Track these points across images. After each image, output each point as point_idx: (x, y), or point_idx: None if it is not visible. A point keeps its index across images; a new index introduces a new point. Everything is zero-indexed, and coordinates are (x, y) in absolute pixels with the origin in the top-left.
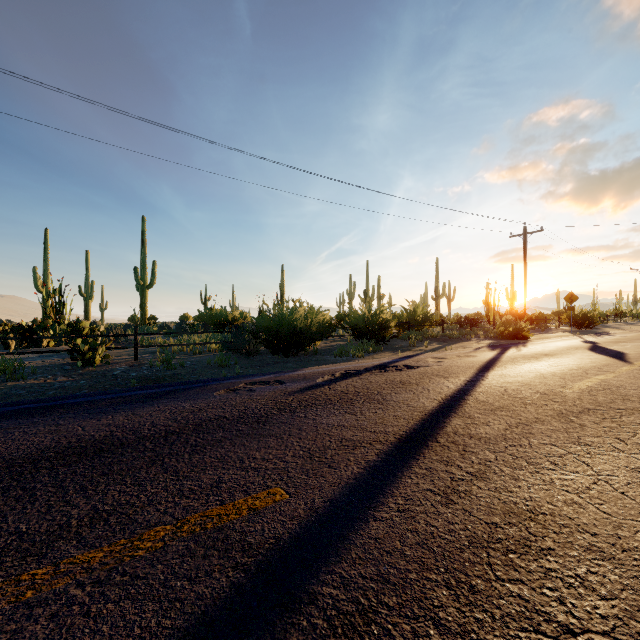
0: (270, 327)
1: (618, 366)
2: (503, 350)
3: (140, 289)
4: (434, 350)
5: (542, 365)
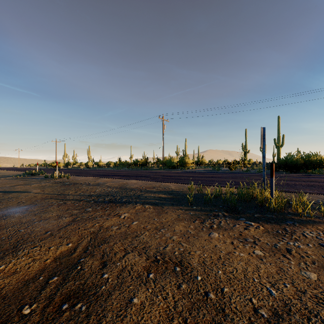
0: (282, 162)
1: None
2: None
3: (277, 147)
4: None
5: None
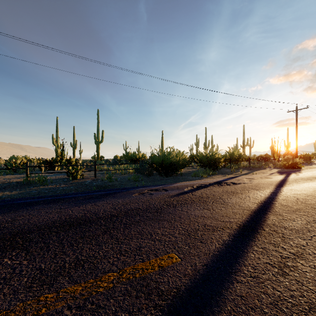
0: (158, 161)
1: None
2: (287, 175)
3: (96, 143)
4: (246, 174)
5: (315, 184)
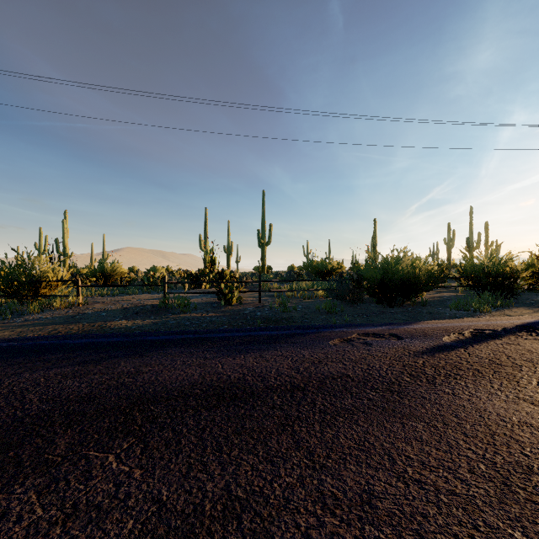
0: (374, 276)
1: None
2: None
3: (261, 246)
4: None
5: None
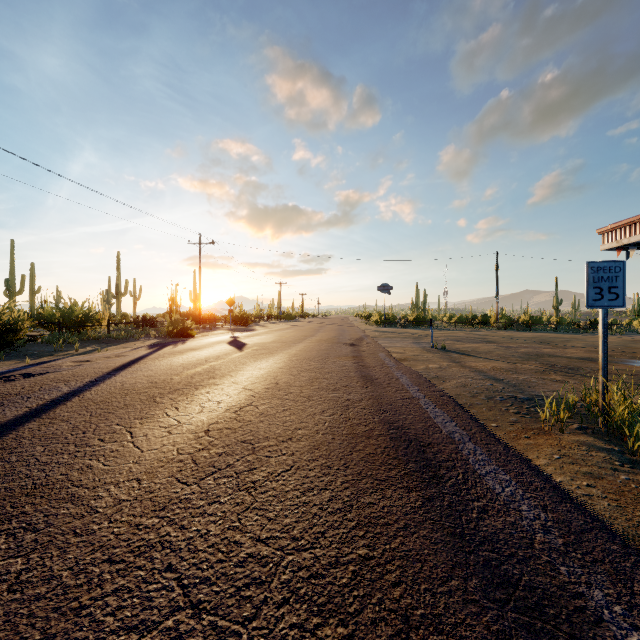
0: None
1: (233, 354)
2: (160, 348)
3: None
4: (86, 353)
5: (180, 358)
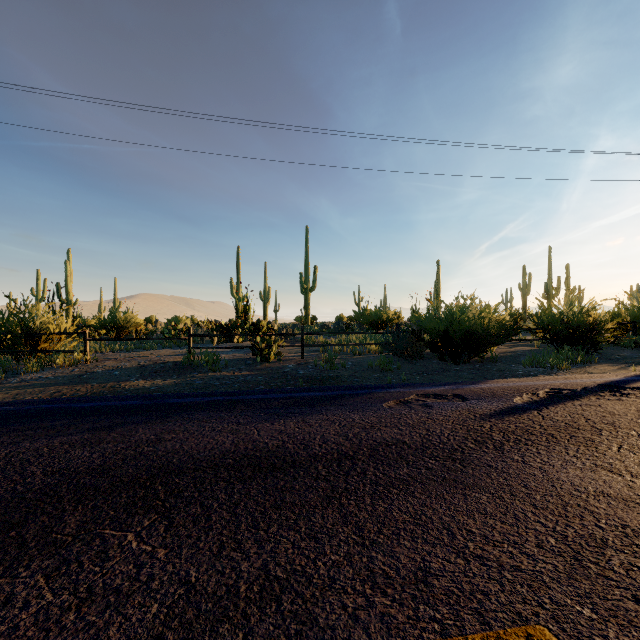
0: (436, 328)
1: None
2: None
3: (304, 292)
4: None
5: None
